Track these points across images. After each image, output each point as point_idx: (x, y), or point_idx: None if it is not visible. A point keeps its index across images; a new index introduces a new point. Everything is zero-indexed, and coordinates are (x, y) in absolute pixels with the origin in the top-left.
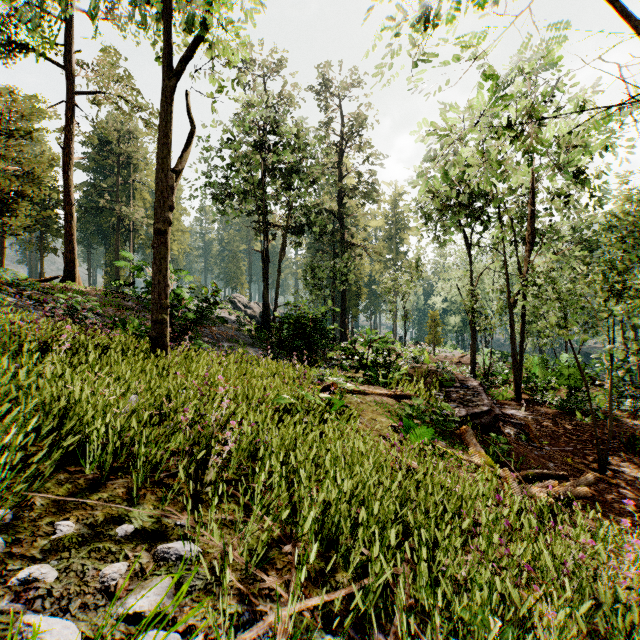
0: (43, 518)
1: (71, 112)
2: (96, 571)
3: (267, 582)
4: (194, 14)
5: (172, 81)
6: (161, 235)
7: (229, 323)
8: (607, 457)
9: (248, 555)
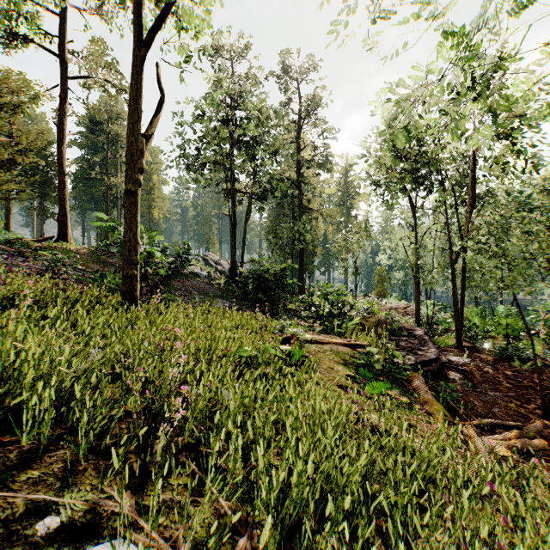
0: None
1: (64, 94)
2: None
3: None
4: None
5: (142, 52)
6: (131, 195)
7: (201, 278)
8: (549, 404)
9: None
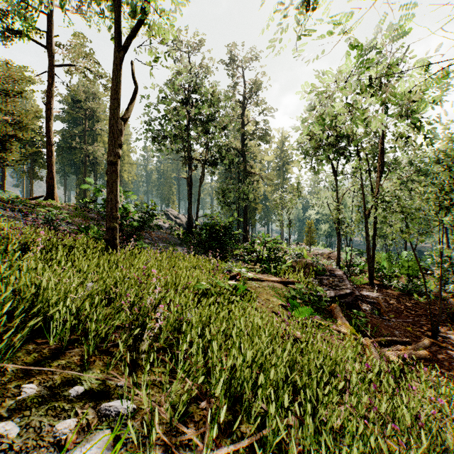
0: (12, 382)
1: (51, 79)
2: (51, 427)
3: (186, 435)
4: (136, 3)
5: (121, 53)
6: (113, 165)
7: (164, 229)
8: (438, 327)
9: (172, 410)
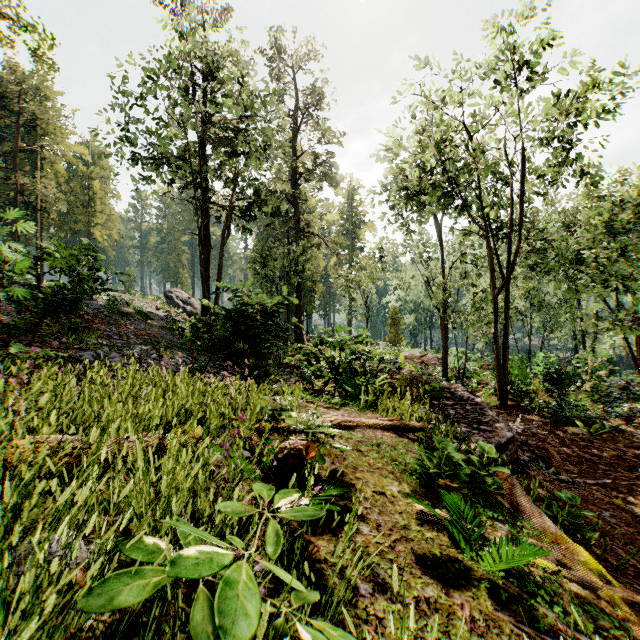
0: None
1: None
2: None
3: None
4: None
5: None
6: None
7: (155, 320)
8: None
9: None
